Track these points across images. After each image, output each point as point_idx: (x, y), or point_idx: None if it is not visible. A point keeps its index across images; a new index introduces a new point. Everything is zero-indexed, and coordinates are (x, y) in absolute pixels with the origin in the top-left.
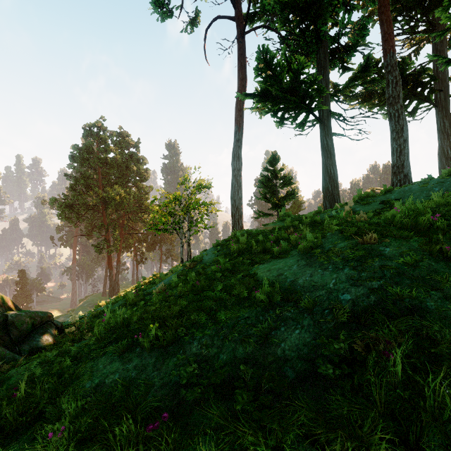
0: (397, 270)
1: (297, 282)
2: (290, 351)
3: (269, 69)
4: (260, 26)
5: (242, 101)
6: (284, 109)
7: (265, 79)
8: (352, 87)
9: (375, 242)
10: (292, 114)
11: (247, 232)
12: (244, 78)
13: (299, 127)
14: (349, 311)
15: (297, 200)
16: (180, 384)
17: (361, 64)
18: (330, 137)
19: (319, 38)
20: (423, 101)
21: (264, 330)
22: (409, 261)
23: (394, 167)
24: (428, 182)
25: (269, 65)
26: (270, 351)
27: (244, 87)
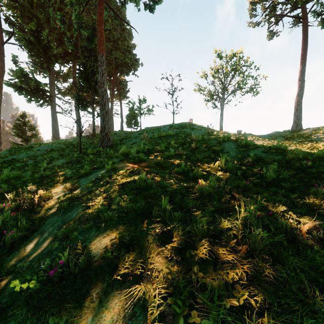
0: (53, 146)
1: (39, 149)
2: (39, 153)
3: (24, 77)
4: (15, 44)
5: (2, 79)
6: (32, 96)
7: (21, 81)
8: (66, 94)
9: (52, 144)
10: (36, 99)
11: (19, 146)
12: (3, 67)
13: (40, 105)
14: (46, 149)
15: (38, 139)
16: (23, 157)
17: (71, 85)
18: (56, 113)
19: (50, 69)
20: (98, 106)
21: (35, 152)
22: (54, 145)
23: (77, 131)
24: (78, 137)
25: (24, 76)
26: (36, 154)
27: (3, 72)
